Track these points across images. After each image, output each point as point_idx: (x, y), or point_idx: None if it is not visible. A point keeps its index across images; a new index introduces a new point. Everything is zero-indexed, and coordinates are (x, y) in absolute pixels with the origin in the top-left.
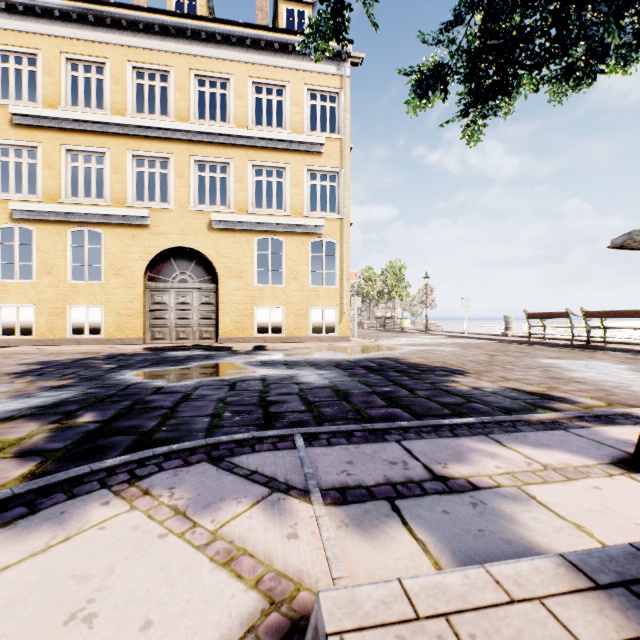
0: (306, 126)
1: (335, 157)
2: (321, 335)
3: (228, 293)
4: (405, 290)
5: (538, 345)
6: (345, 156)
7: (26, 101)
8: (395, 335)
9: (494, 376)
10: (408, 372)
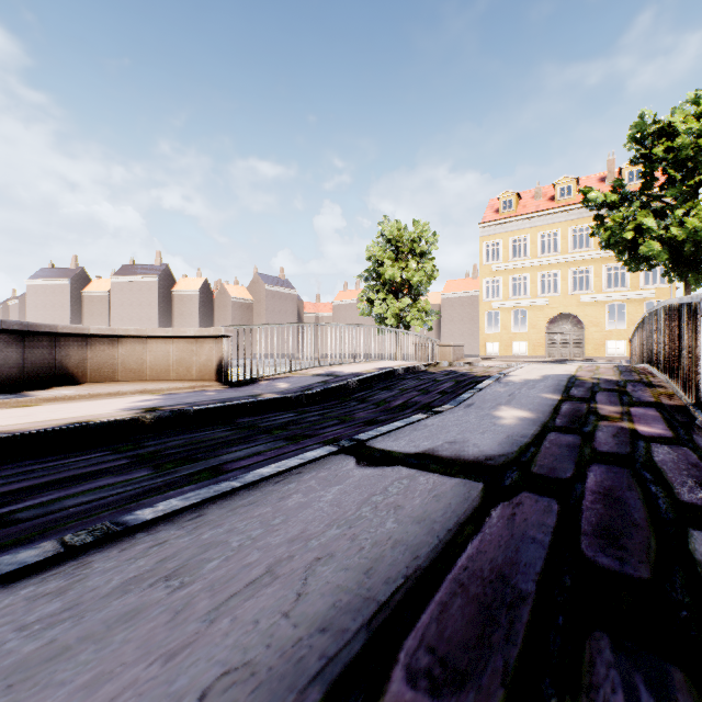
0: None
1: None
2: None
3: (590, 334)
4: None
5: None
6: None
7: (495, 261)
8: None
9: None
10: None
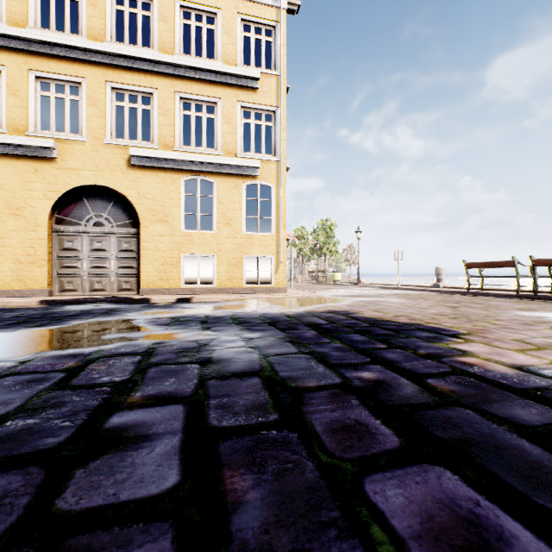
0: (239, 59)
1: (271, 94)
2: (256, 286)
3: (151, 239)
4: (335, 247)
5: (480, 295)
6: (282, 93)
7: None
8: (329, 287)
9: (507, 339)
10: (376, 333)
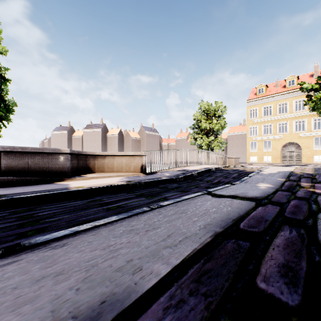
0: None
1: None
2: None
3: (304, 152)
4: None
5: None
6: None
7: (254, 117)
8: None
9: None
10: None
